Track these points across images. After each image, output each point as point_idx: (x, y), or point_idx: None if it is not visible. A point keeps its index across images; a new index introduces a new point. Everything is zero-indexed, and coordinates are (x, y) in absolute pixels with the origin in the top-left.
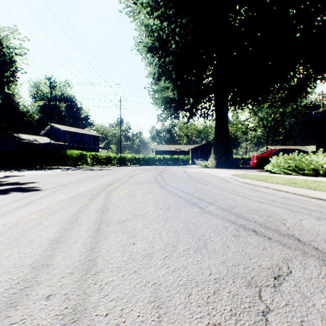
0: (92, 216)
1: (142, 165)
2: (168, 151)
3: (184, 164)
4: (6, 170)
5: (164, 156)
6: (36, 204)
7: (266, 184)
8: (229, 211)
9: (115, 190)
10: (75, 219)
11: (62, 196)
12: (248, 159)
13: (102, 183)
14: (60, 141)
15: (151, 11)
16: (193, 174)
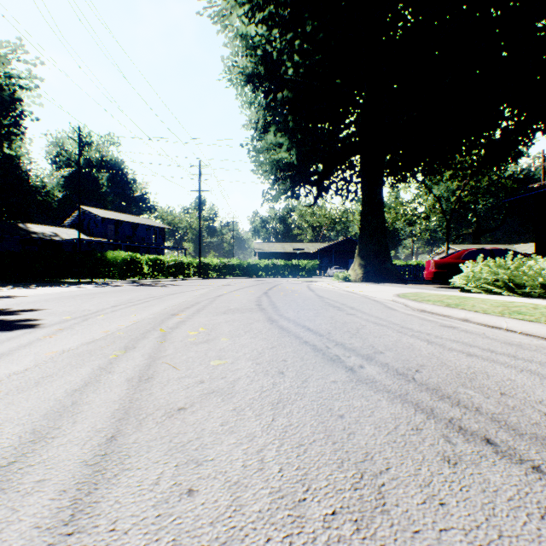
0: (113, 393)
1: (237, 277)
2: (282, 253)
3: (308, 275)
4: (0, 286)
5: (274, 262)
6: (10, 359)
7: (464, 314)
8: (412, 378)
9: (179, 326)
10: (71, 404)
11: (71, 340)
12: (418, 267)
13: (159, 311)
14: (97, 237)
15: (252, 11)
16: (325, 294)
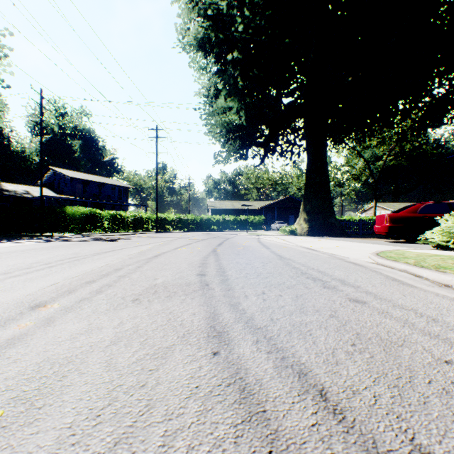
0: None
1: (191, 230)
2: (231, 210)
3: (255, 229)
4: None
5: (224, 217)
6: None
7: None
8: None
9: None
10: None
11: None
12: (357, 222)
13: (30, 292)
14: (66, 195)
15: None
16: (284, 253)
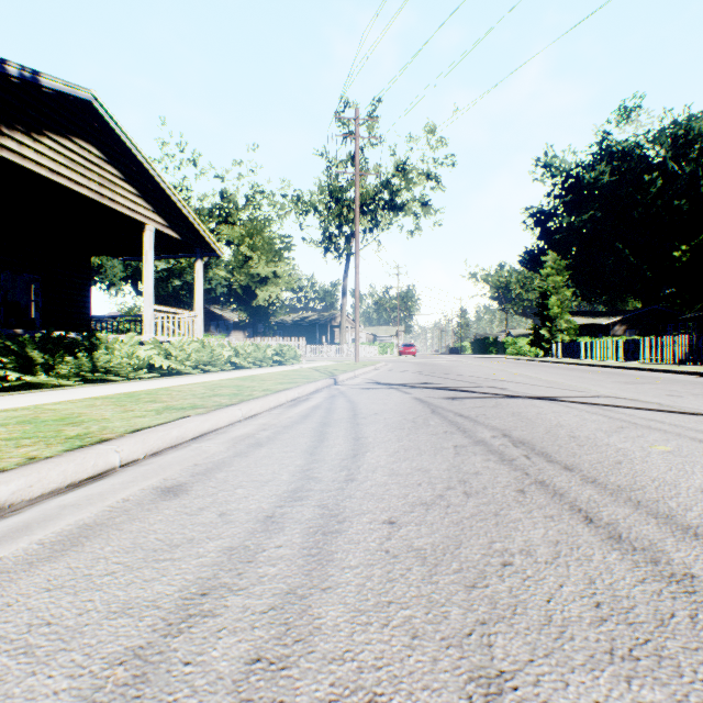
0: (695, 435)
1: None
2: None
3: None
4: None
5: None
6: None
7: None
8: (458, 429)
9: None
10: None
11: None
12: None
13: None
14: None
15: None
16: None
